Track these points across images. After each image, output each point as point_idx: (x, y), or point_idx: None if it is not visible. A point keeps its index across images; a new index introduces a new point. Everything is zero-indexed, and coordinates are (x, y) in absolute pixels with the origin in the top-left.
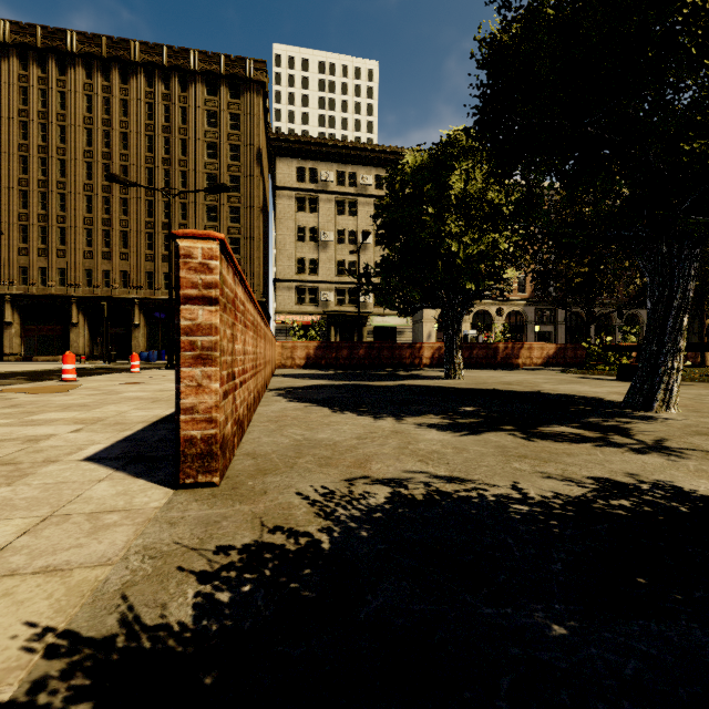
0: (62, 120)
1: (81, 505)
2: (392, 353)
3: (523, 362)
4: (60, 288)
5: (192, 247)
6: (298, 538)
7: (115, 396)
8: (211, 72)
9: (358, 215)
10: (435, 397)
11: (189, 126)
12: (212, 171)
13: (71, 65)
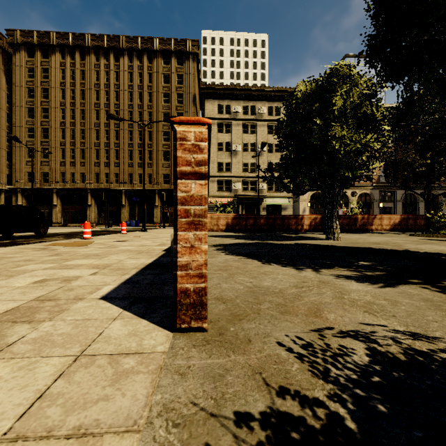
0: (83, 86)
1: (103, 345)
2: (283, 222)
3: (375, 228)
4: (82, 184)
5: (186, 131)
6: (313, 409)
7: (115, 248)
8: (165, 50)
9: (256, 133)
10: (330, 253)
11: (153, 84)
12: (166, 110)
13: (87, 54)
